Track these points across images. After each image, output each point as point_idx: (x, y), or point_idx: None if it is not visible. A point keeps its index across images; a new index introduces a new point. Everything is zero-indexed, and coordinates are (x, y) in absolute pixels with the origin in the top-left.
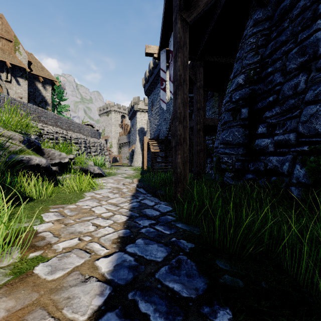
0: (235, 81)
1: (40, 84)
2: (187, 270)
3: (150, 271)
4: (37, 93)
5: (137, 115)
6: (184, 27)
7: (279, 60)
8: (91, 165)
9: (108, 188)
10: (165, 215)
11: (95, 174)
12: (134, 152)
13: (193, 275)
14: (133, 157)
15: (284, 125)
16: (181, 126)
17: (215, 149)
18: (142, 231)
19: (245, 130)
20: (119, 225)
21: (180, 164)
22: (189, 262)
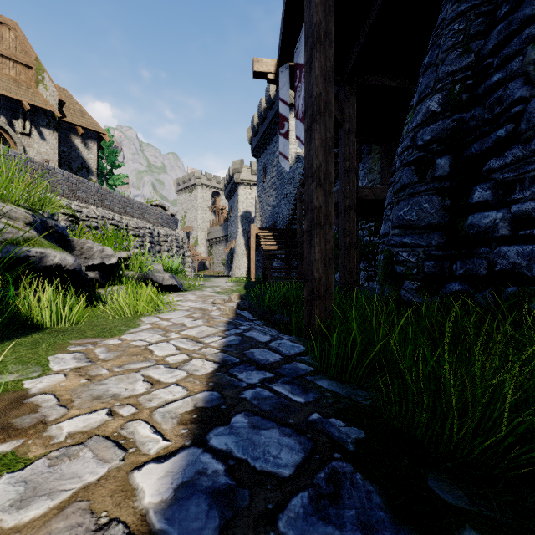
0: (423, 107)
1: (78, 138)
2: (359, 508)
3: (263, 506)
4: (74, 153)
5: (239, 190)
6: (326, 3)
7: (516, 57)
8: (158, 270)
9: (185, 310)
10: (292, 361)
11: (166, 287)
12: (234, 253)
13: (379, 526)
14: (232, 261)
15: (533, 181)
16: (321, 192)
17: (383, 238)
18: (246, 396)
19: (444, 199)
20: (197, 381)
21: (318, 263)
22: (360, 480)
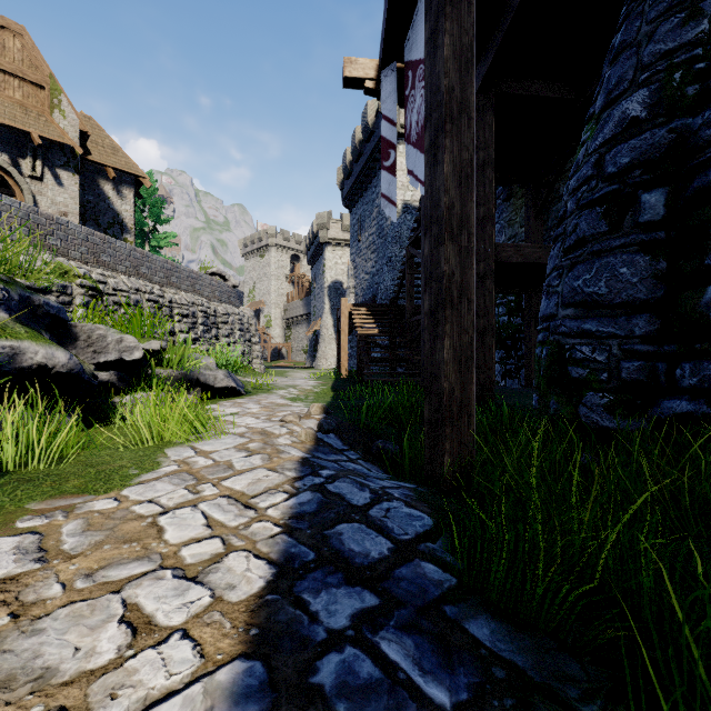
0: (616, 112)
1: (109, 184)
2: None
3: None
4: (104, 204)
5: (326, 253)
6: None
7: None
8: (207, 367)
9: (237, 435)
10: (411, 557)
11: (219, 390)
12: (320, 337)
13: None
14: (316, 348)
15: None
16: (454, 248)
17: (545, 322)
18: (322, 678)
19: (655, 260)
20: (227, 623)
21: (449, 366)
22: None
